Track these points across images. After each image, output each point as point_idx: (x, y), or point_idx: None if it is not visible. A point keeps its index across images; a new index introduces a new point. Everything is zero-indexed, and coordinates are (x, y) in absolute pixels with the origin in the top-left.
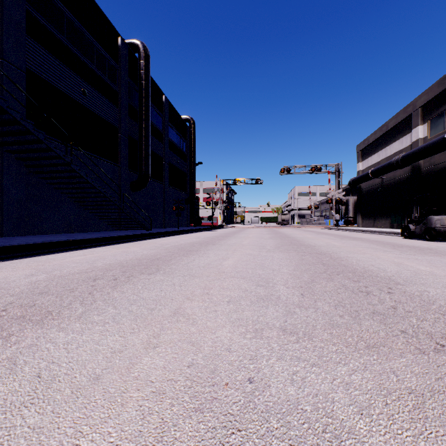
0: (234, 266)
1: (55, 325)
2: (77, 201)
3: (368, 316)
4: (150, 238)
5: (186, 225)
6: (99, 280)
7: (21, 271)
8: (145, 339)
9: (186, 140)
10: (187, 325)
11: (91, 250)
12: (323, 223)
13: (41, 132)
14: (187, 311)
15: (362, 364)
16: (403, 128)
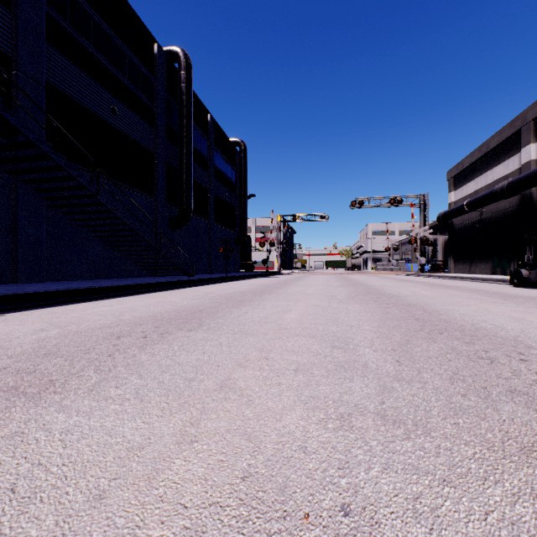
0: (298, 321)
1: (55, 401)
2: (105, 240)
3: (504, 396)
4: (192, 286)
5: (235, 270)
6: (124, 338)
7: (29, 325)
8: (178, 427)
9: (235, 168)
10: (240, 406)
11: (120, 300)
12: (404, 268)
13: (61, 156)
14: (239, 383)
15: (525, 484)
16: (509, 147)
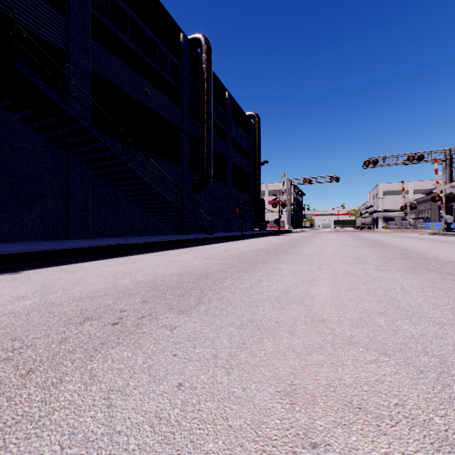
0: (337, 302)
1: None
2: (139, 203)
3: None
4: (210, 243)
5: (250, 229)
6: (89, 322)
7: (22, 288)
8: None
9: (250, 138)
10: None
11: (137, 257)
12: (422, 227)
13: (96, 128)
14: None
15: None
16: None
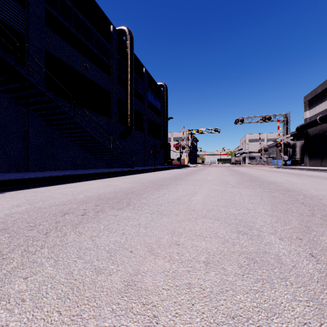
0: (203, 203)
1: None
2: (80, 146)
3: None
4: (132, 174)
5: (160, 164)
6: (68, 215)
7: (13, 201)
8: None
9: (160, 101)
10: None
11: (83, 183)
12: (271, 163)
13: (51, 93)
14: (147, 281)
15: None
16: None
